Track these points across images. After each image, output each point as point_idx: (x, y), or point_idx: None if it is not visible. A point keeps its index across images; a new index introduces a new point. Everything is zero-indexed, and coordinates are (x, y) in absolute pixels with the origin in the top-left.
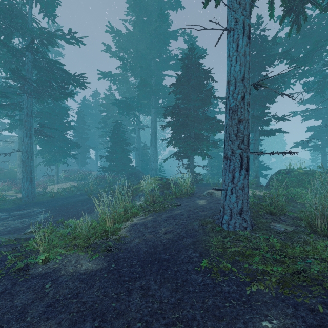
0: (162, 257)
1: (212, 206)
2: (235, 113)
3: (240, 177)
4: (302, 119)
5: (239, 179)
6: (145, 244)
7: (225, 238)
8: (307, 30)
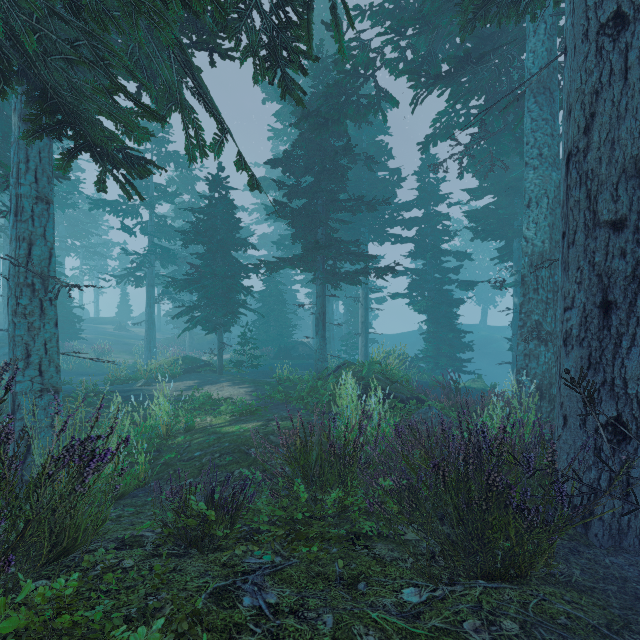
0: None
1: None
2: None
3: None
4: None
5: None
6: None
7: None
8: None
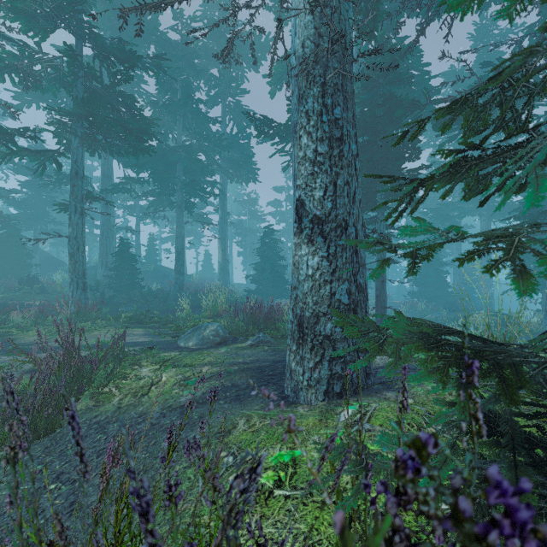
0: None
1: None
2: None
3: None
4: None
5: None
6: None
7: None
8: None
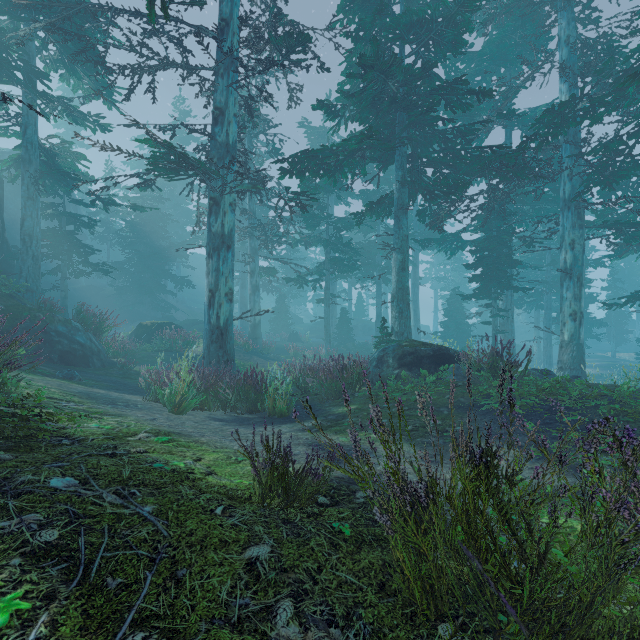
0: None
1: None
2: None
3: None
4: None
5: None
6: None
7: None
8: None
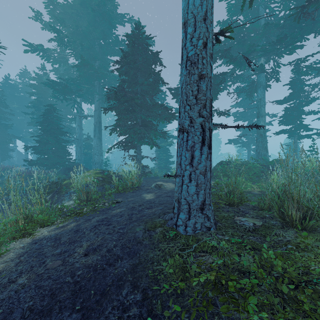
0: (63, 319)
1: (162, 201)
2: (195, 65)
3: (201, 156)
4: (234, 119)
5: (200, 159)
6: (35, 287)
7: (184, 249)
8: (241, 37)
